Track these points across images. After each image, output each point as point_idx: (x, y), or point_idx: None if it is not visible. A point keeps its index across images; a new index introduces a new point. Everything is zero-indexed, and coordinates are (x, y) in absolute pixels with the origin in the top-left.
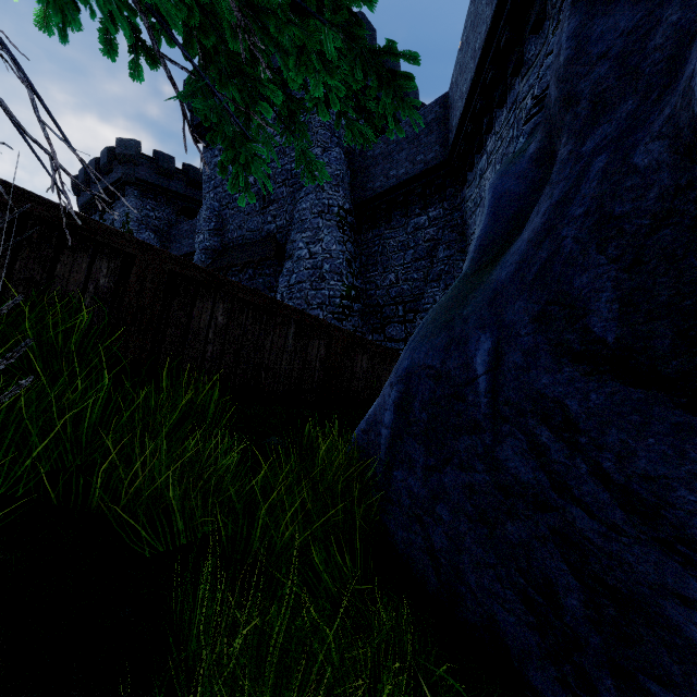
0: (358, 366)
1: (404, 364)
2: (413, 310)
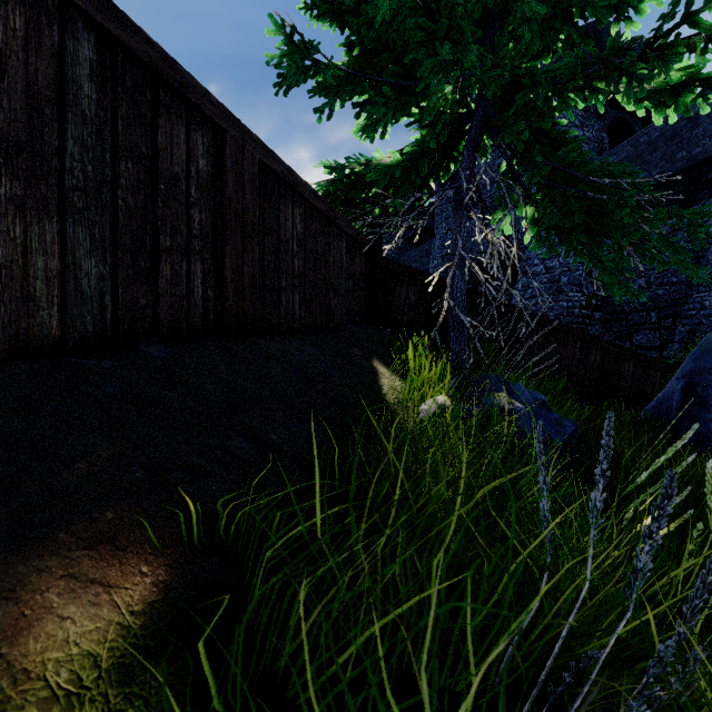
0: (625, 371)
1: (688, 367)
2: (670, 316)
